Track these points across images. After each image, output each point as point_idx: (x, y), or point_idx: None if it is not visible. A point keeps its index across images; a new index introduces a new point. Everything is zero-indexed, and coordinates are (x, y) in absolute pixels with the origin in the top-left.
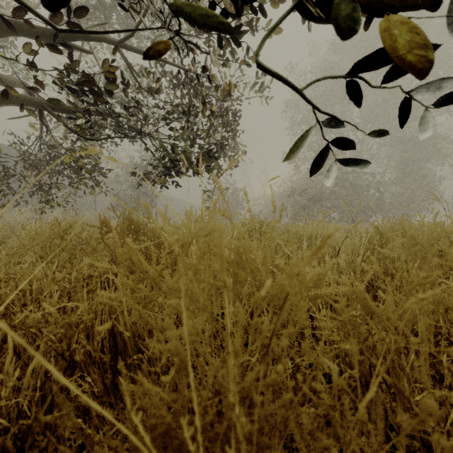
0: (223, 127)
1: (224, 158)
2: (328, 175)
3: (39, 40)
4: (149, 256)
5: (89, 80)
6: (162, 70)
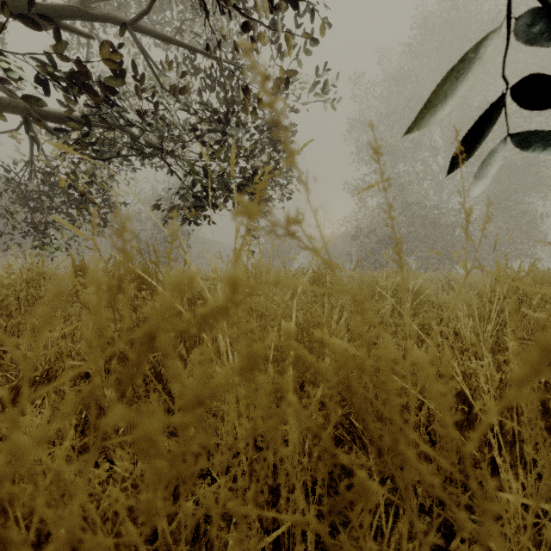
0: (272, 146)
1: (274, 188)
2: (481, 176)
3: (5, 4)
4: None
5: (82, 67)
6: (191, 67)
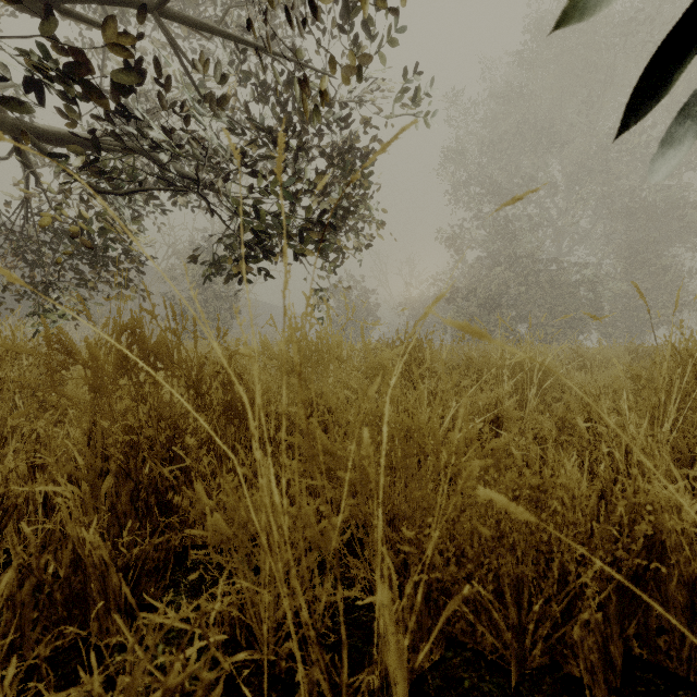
0: (345, 179)
1: (347, 235)
2: None
3: None
4: (174, 421)
5: (83, 62)
6: (238, 73)
